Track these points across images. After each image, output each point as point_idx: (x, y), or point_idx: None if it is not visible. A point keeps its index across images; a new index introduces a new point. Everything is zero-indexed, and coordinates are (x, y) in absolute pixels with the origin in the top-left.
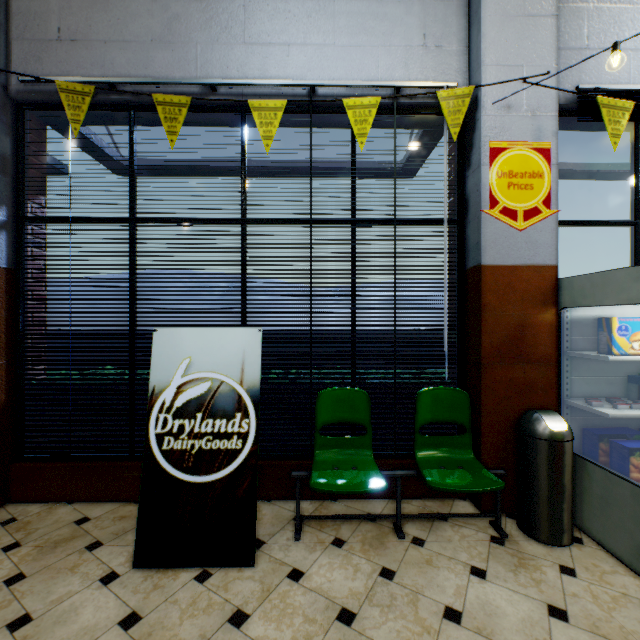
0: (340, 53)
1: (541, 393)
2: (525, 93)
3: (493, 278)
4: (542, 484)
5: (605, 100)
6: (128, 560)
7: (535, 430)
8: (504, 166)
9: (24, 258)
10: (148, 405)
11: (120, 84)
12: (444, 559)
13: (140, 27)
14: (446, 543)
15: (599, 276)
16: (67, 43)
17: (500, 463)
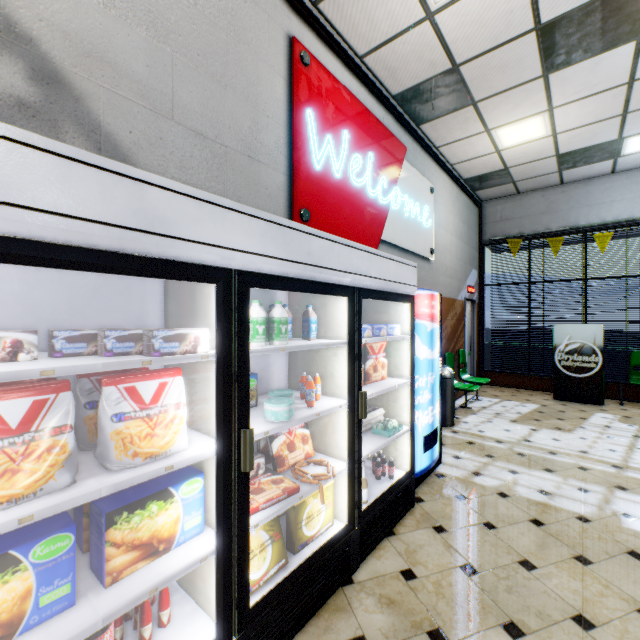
0: None
1: None
2: None
3: None
4: None
5: None
6: (548, 398)
7: None
8: None
9: (483, 299)
10: (553, 350)
11: (526, 232)
12: None
13: (535, 209)
14: None
15: None
16: (504, 221)
17: None
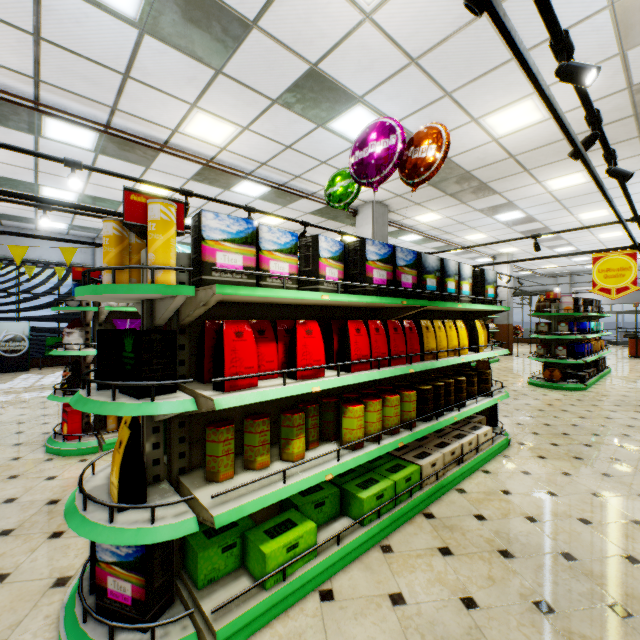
0: (54, 251)
1: None
2: None
3: None
4: None
5: None
6: None
7: None
8: None
9: None
10: None
11: None
12: None
13: None
14: None
15: None
16: None
17: None
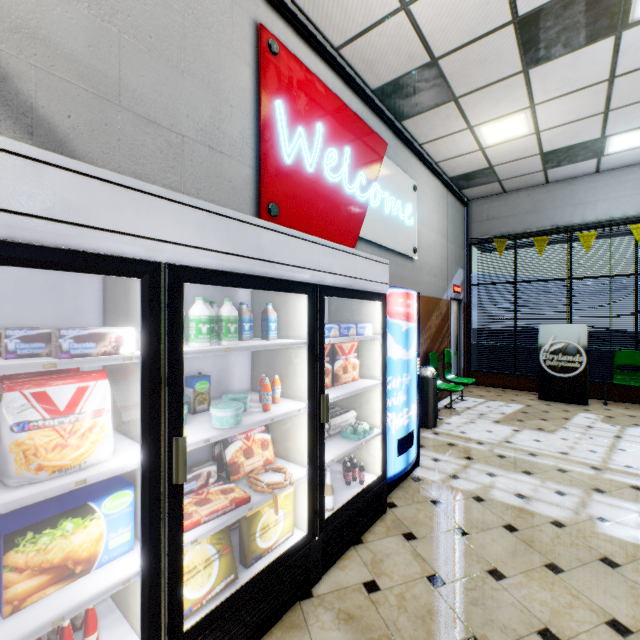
0: (627, 199)
1: None
2: None
3: None
4: None
5: None
6: (533, 398)
7: None
8: None
9: (470, 299)
10: (538, 350)
11: (512, 232)
12: None
13: (521, 208)
14: None
15: None
16: (490, 220)
17: None
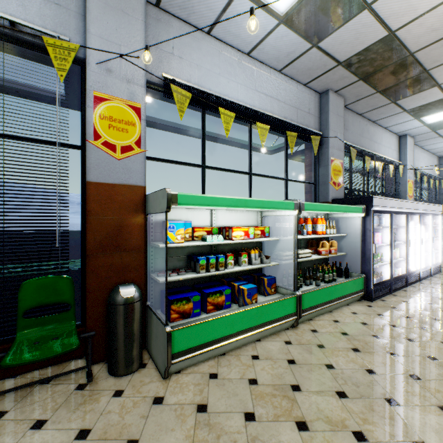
0: None
1: (134, 271)
2: (123, 65)
3: (97, 191)
4: (117, 336)
5: (176, 88)
6: None
7: (114, 299)
8: (106, 112)
9: None
10: None
11: None
12: (13, 424)
13: None
14: (29, 406)
15: (155, 194)
16: None
17: (103, 325)
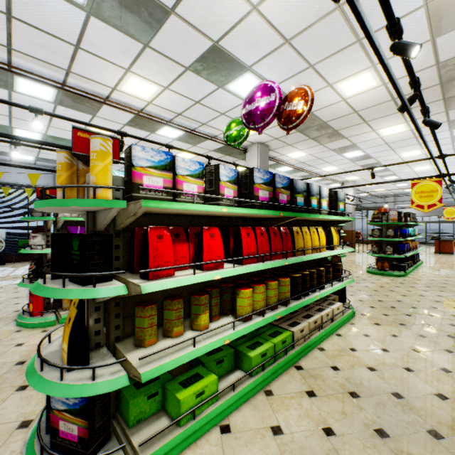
0: (25, 177)
1: None
2: None
3: None
4: None
5: None
6: None
7: None
8: None
9: None
10: None
11: None
12: None
13: None
14: None
15: None
16: None
17: None
